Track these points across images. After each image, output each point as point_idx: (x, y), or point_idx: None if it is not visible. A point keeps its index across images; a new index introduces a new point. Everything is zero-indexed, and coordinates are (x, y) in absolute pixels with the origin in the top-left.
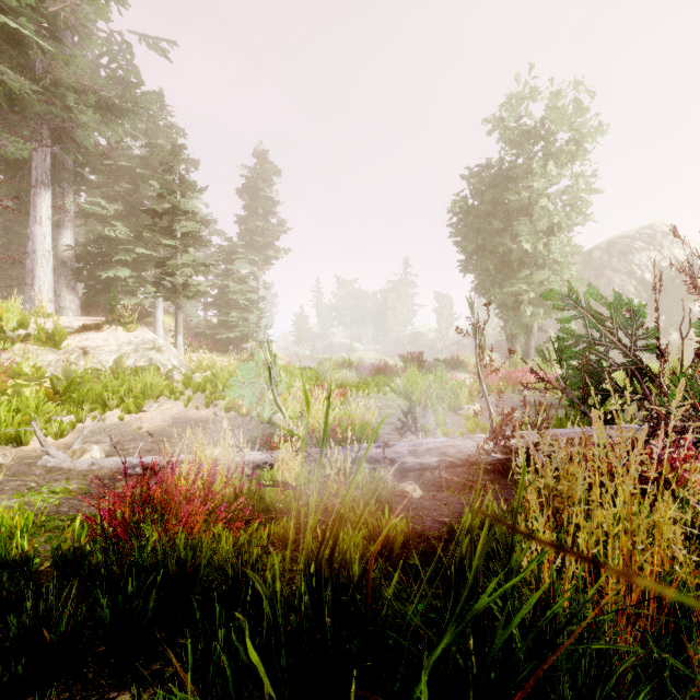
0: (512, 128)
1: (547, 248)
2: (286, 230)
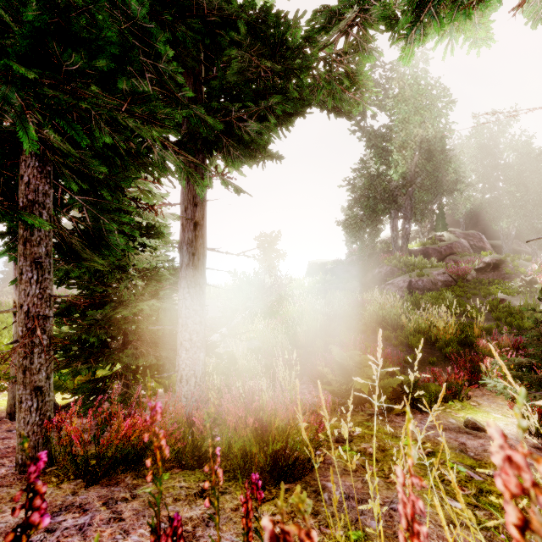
0: None
1: None
2: None
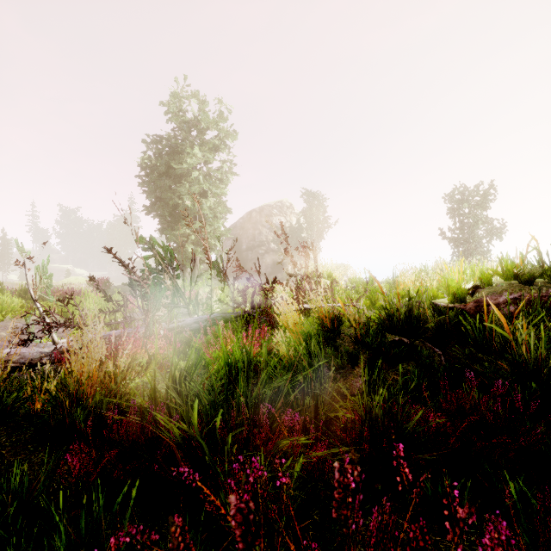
0: (177, 115)
1: (201, 206)
2: None
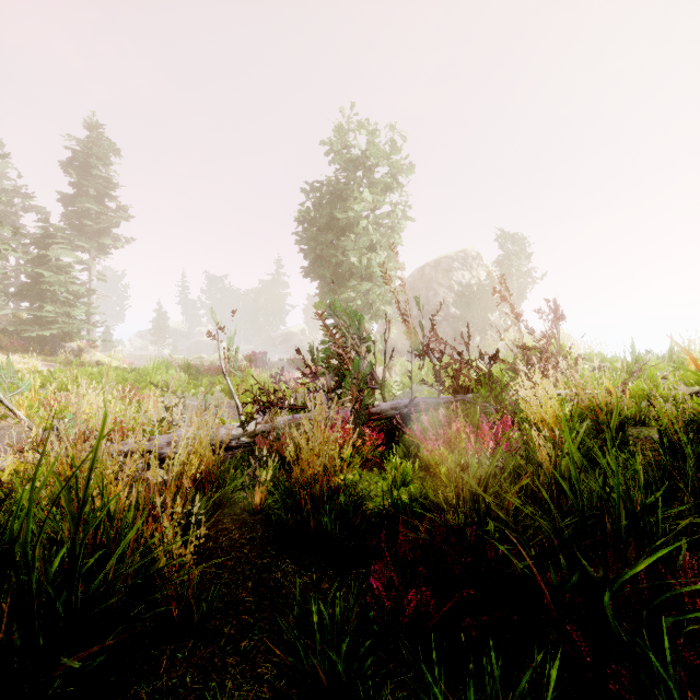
0: (341, 154)
1: (369, 263)
2: (127, 217)
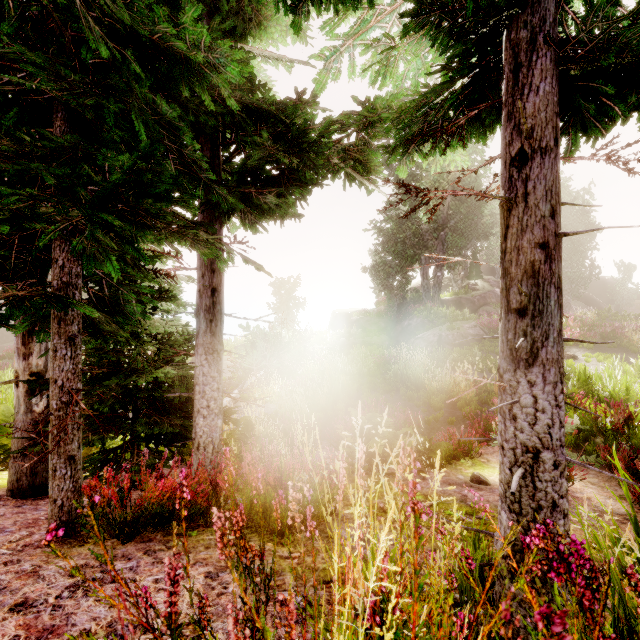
0: None
1: None
2: None
